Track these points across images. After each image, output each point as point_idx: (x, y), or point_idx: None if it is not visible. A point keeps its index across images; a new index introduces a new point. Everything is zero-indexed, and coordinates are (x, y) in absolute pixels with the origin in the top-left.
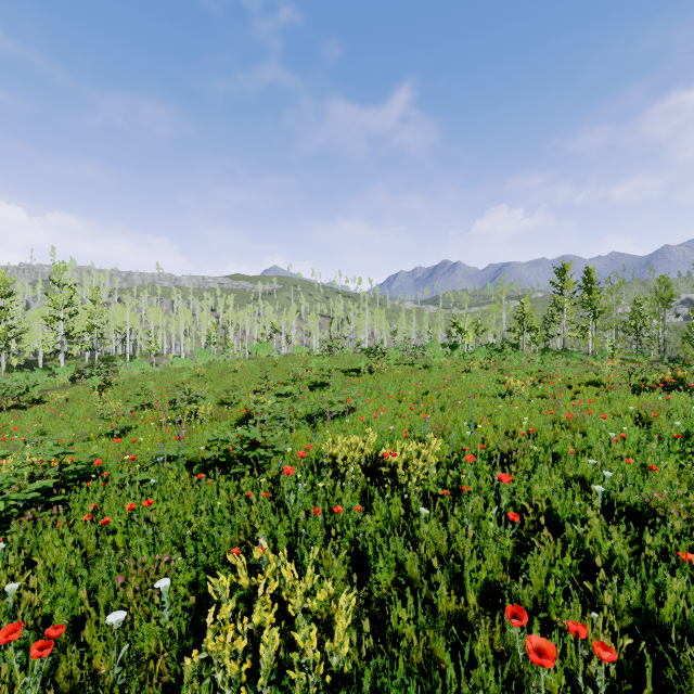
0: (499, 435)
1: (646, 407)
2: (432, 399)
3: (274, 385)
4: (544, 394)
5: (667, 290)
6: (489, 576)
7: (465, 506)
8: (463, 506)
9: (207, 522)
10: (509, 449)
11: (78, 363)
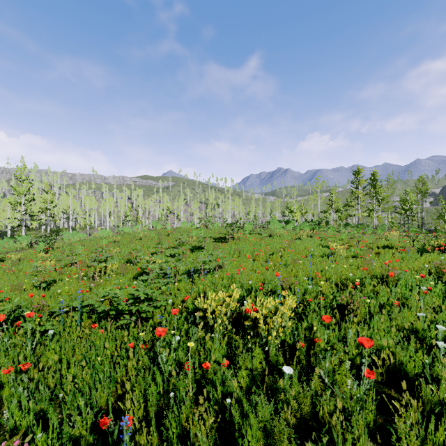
0: (331, 287)
1: (436, 264)
2: (276, 258)
3: (167, 248)
4: (356, 254)
5: (423, 185)
6: None
7: (322, 362)
8: (319, 360)
9: (89, 375)
10: (346, 301)
11: (36, 233)
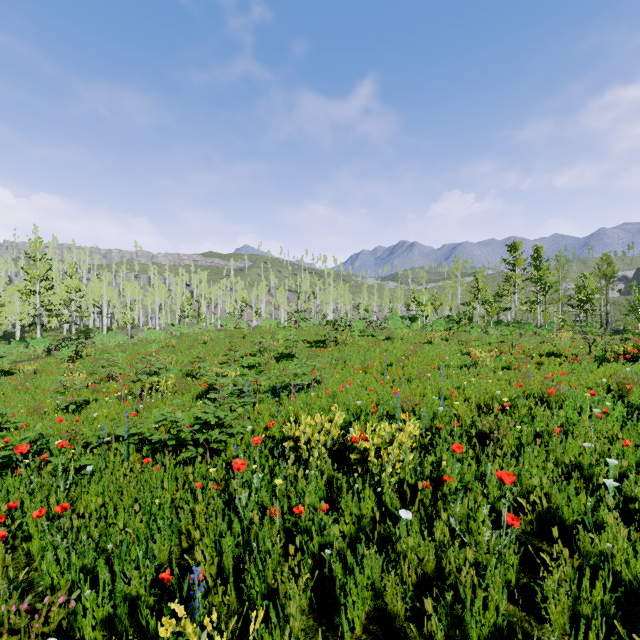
0: (470, 409)
1: (618, 379)
2: (396, 370)
3: (242, 356)
4: (508, 365)
5: (609, 266)
6: (500, 620)
7: (452, 506)
8: (448, 504)
9: (143, 523)
10: (489, 428)
11: (56, 335)
